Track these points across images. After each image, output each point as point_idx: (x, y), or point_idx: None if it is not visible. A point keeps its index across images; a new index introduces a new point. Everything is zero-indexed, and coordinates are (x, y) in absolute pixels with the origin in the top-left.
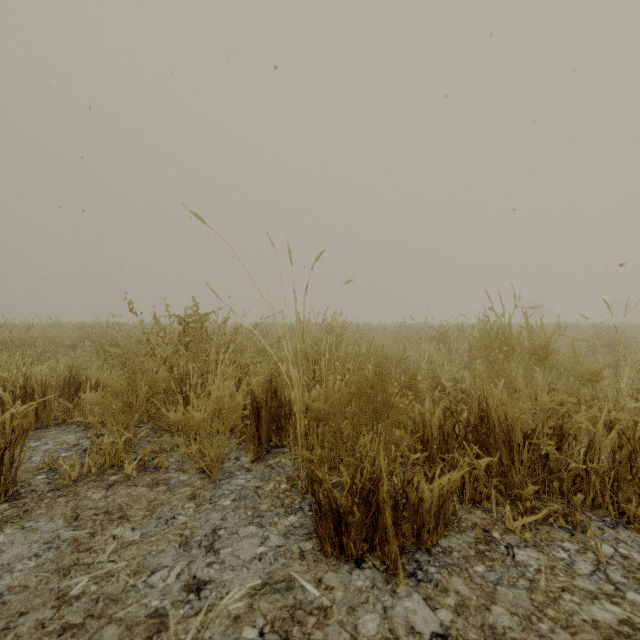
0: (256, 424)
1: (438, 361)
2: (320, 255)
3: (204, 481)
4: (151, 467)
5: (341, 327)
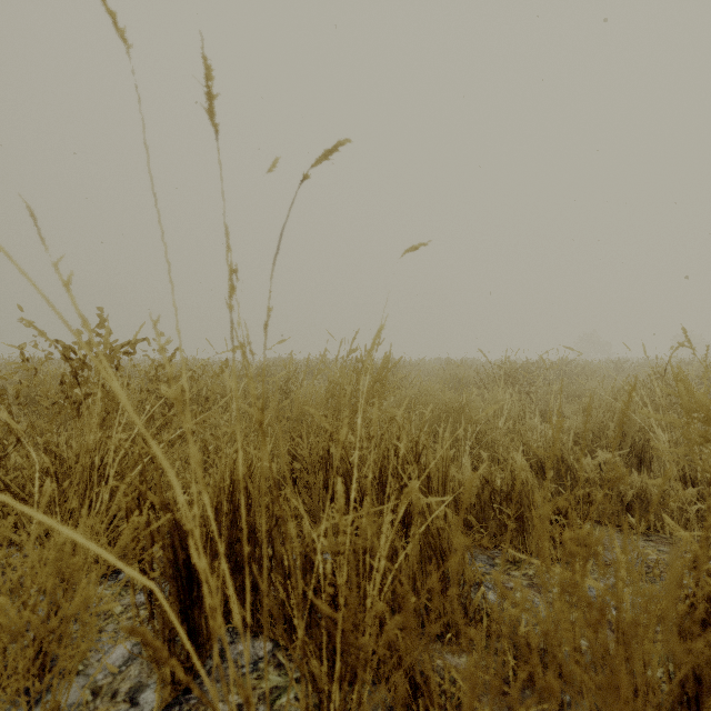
0: (184, 604)
1: (516, 414)
2: (334, 145)
3: None
4: None
5: (381, 366)
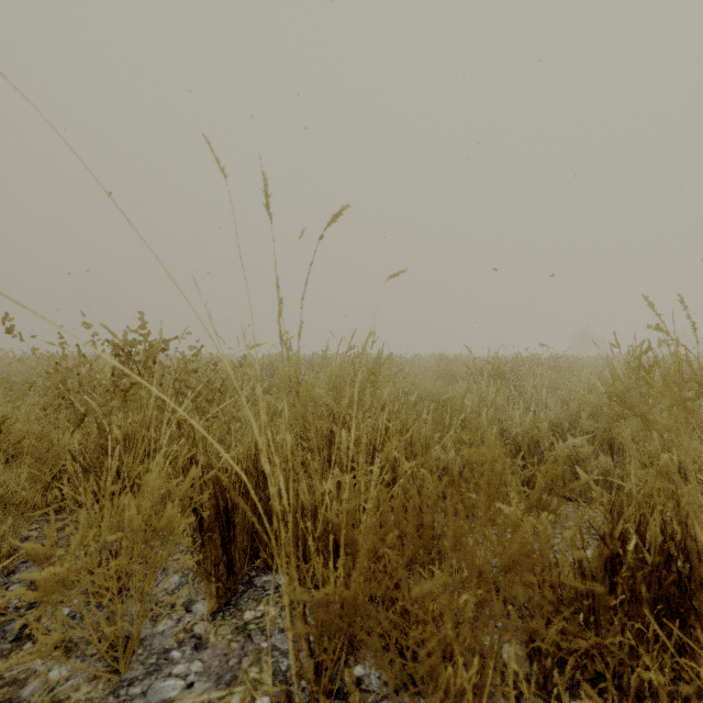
0: (224, 540)
1: (501, 405)
2: (339, 212)
3: (96, 687)
4: (10, 636)
5: (375, 361)
